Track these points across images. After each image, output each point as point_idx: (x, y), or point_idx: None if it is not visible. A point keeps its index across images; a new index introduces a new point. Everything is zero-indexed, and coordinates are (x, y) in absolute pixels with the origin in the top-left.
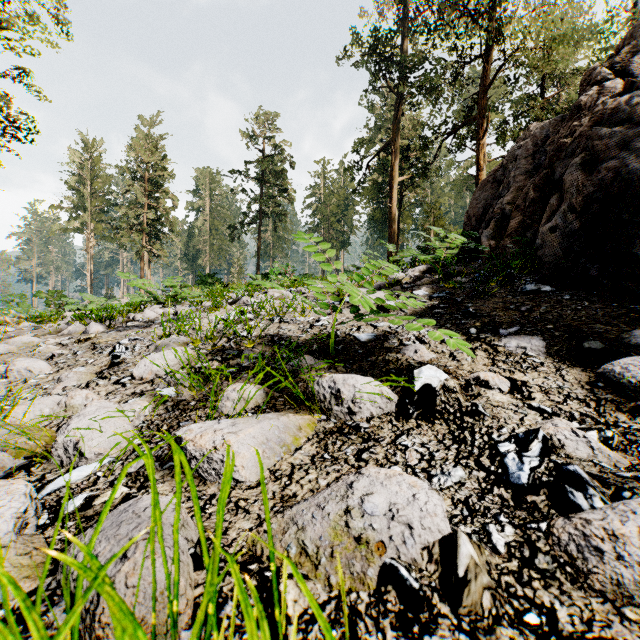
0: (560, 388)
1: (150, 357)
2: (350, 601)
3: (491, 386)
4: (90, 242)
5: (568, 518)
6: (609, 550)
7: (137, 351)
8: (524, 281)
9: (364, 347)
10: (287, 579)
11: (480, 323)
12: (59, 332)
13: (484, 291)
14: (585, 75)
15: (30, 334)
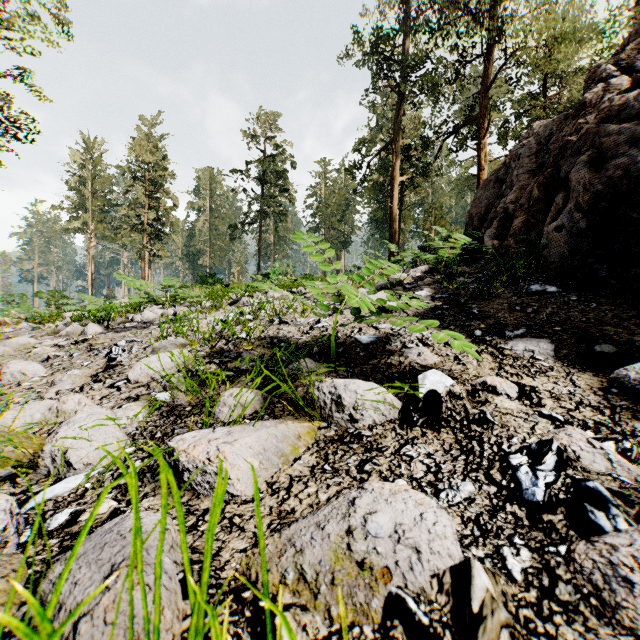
0: (571, 394)
1: (146, 360)
2: (353, 636)
3: (499, 392)
4: (91, 242)
5: (591, 542)
6: (639, 581)
7: (134, 353)
8: (529, 281)
9: (366, 350)
10: (283, 610)
11: (485, 325)
12: (57, 333)
13: (488, 292)
14: (589, 72)
15: (27, 335)
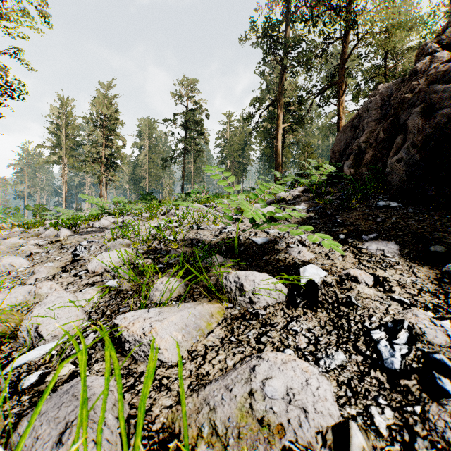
0: (414, 283)
1: (101, 256)
2: None
3: (359, 281)
4: (64, 171)
5: (441, 405)
6: None
7: (92, 250)
8: (377, 199)
9: (260, 248)
10: None
11: (347, 230)
12: (39, 235)
13: (348, 206)
14: (419, 49)
15: (18, 237)
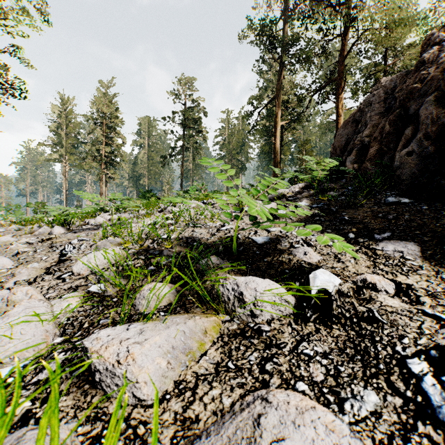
0: None
1: (87, 256)
2: None
3: (378, 288)
4: (65, 168)
5: None
6: None
7: (82, 250)
8: (384, 195)
9: (261, 249)
10: None
11: (356, 229)
12: (32, 233)
13: (354, 202)
14: (425, 39)
15: (10, 234)
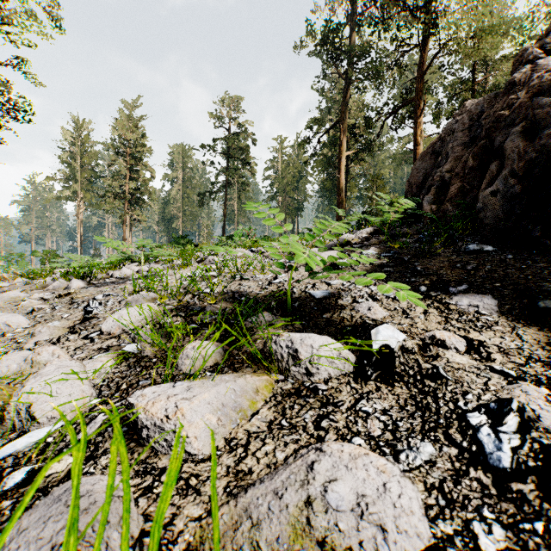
0: (519, 349)
1: (118, 313)
2: None
3: (448, 345)
4: (80, 209)
5: None
6: None
7: (109, 306)
8: (465, 241)
9: (319, 304)
10: None
11: (429, 281)
12: (45, 287)
13: (429, 251)
14: (517, 55)
15: (19, 289)
